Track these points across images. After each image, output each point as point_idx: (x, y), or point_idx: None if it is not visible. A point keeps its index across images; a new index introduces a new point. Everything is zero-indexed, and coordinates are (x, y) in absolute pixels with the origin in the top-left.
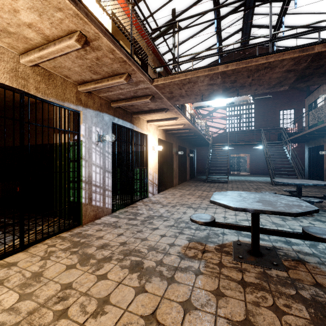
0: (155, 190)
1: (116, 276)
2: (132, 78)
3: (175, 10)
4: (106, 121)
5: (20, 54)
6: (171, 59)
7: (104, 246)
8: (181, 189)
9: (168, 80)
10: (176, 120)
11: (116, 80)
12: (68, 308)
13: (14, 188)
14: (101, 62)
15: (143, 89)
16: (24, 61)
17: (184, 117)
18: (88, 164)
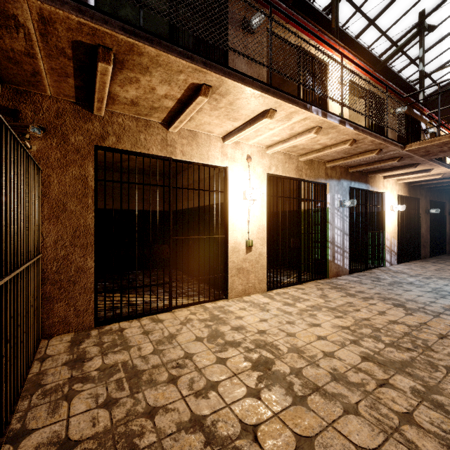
0: (394, 259)
1: (384, 306)
2: (382, 150)
3: (424, 11)
4: (344, 187)
5: (299, 155)
6: (417, 79)
7: (361, 292)
8: (436, 262)
9: (424, 144)
10: (430, 172)
11: (366, 155)
12: (359, 309)
13: (297, 242)
14: (358, 148)
15: (391, 154)
16: (302, 160)
17: (444, 167)
18: (332, 227)
